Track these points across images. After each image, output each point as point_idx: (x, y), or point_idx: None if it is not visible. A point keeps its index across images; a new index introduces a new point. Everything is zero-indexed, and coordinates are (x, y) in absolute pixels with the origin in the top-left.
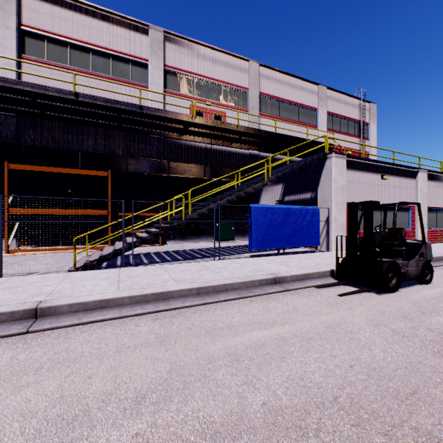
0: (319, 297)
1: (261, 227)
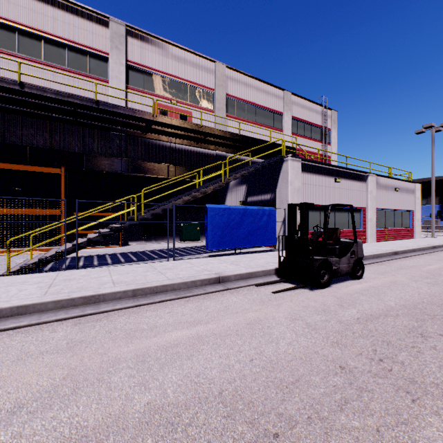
0: (255, 295)
1: (217, 227)
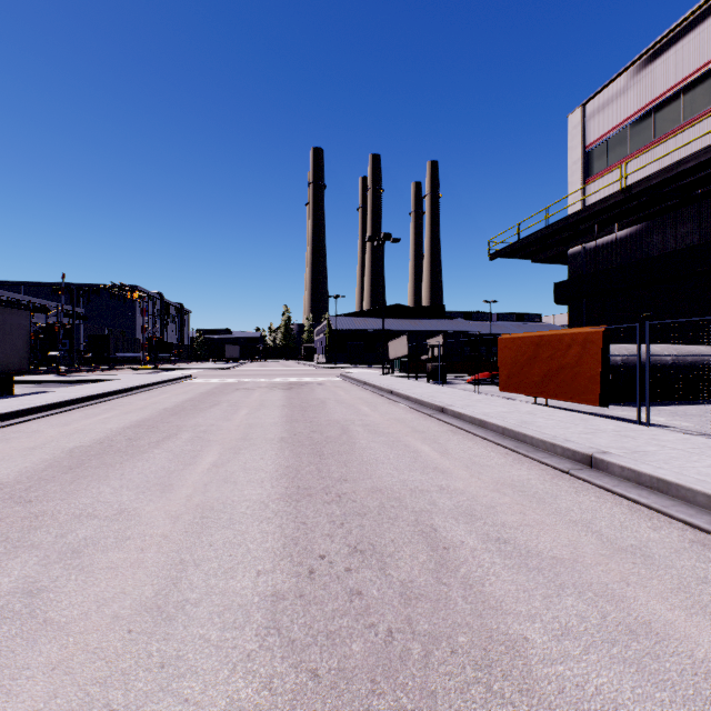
0: None
1: None
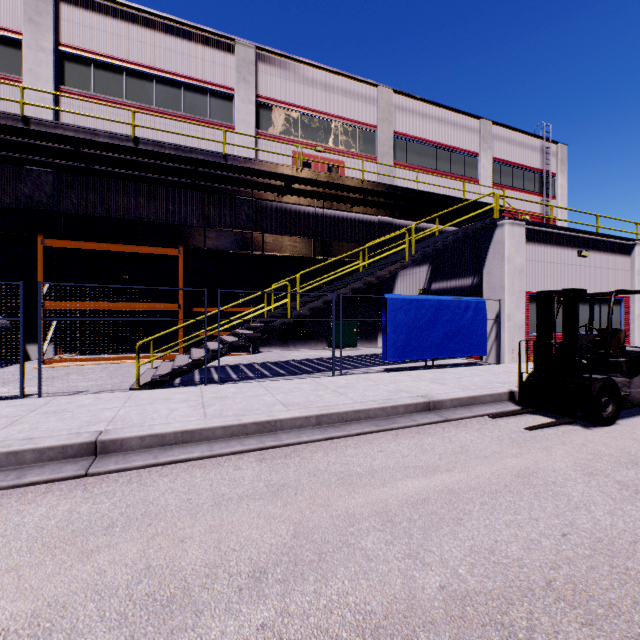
0: (496, 431)
1: (400, 328)
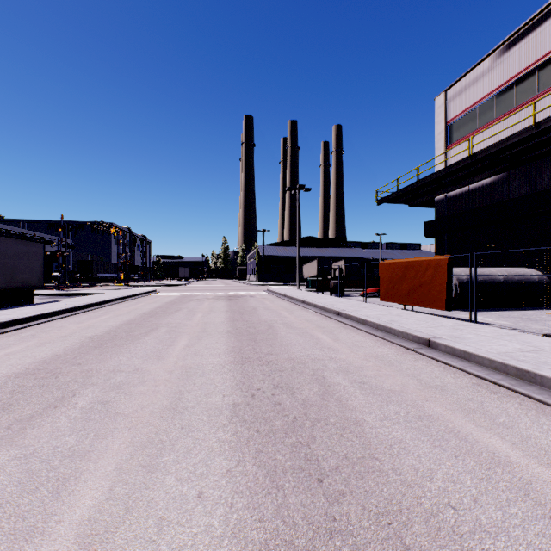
0: None
1: None
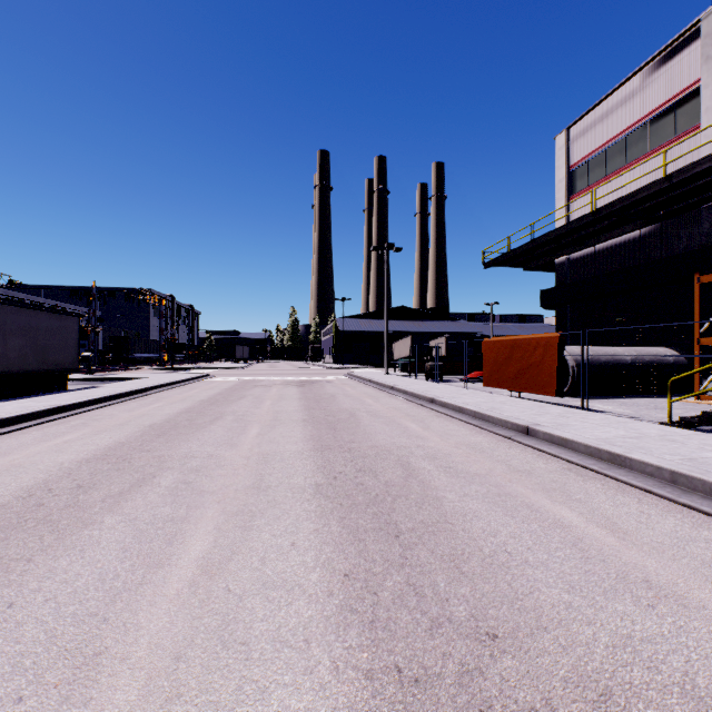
0: None
1: None
